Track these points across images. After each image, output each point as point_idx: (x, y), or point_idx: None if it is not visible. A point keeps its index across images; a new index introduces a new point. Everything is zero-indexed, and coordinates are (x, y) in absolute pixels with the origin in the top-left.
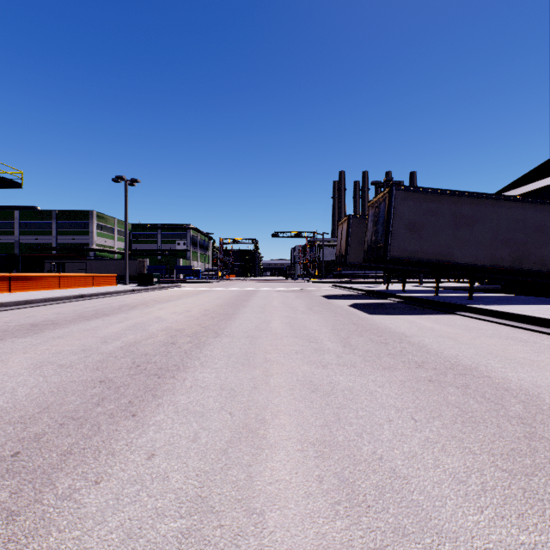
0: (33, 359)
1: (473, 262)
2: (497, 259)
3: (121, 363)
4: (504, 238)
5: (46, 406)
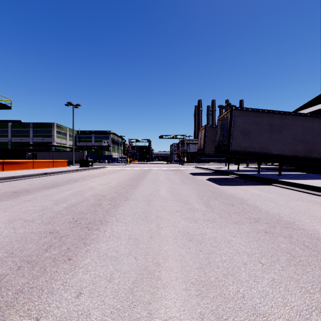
0: (9, 216)
1: (281, 153)
2: (296, 151)
3: (65, 218)
4: (300, 139)
5: (12, 251)
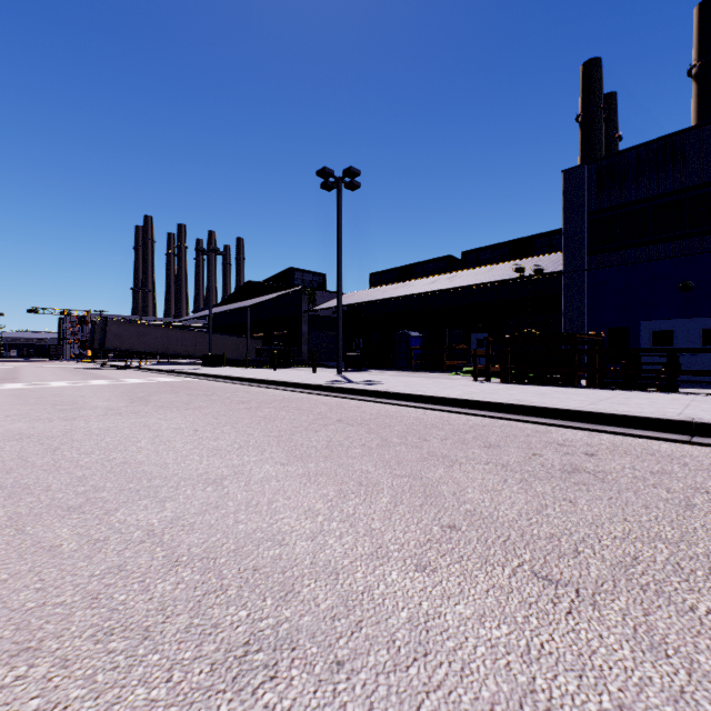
0: None
1: (146, 350)
2: (157, 349)
3: None
4: (160, 341)
5: None
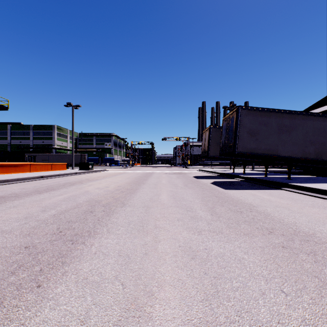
0: None
1: (290, 155)
2: (306, 153)
3: (48, 229)
4: (310, 140)
5: None
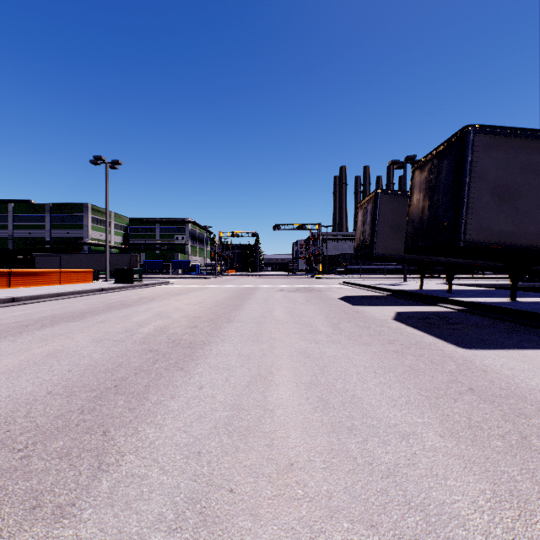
0: None
1: None
2: None
3: None
4: None
5: None
